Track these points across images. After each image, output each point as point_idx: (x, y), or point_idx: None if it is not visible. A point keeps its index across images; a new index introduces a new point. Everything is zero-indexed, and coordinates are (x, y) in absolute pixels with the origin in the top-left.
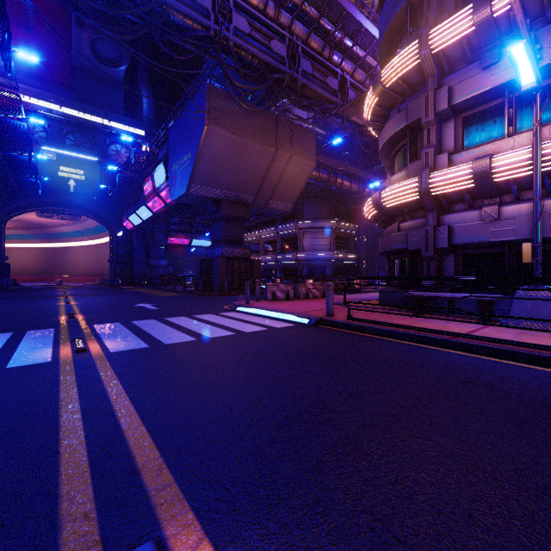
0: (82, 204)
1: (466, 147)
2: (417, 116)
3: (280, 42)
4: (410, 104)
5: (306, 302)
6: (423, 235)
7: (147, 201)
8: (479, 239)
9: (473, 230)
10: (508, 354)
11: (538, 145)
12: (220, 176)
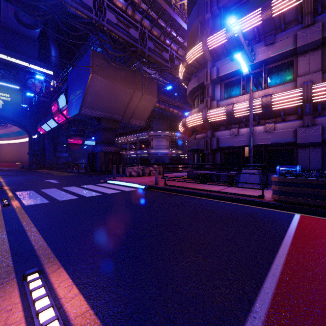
0: (8, 116)
1: (225, 98)
2: (202, 80)
3: (135, 30)
4: (199, 74)
5: (148, 177)
6: (205, 142)
7: (54, 116)
8: (230, 145)
9: (228, 140)
10: (229, 199)
11: (251, 101)
12: (100, 104)
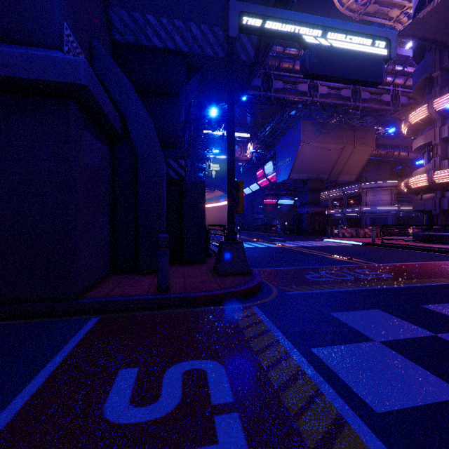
0: (217, 184)
1: None
2: (429, 140)
3: (346, 89)
4: (426, 133)
5: (363, 238)
6: (432, 203)
7: (258, 181)
8: None
9: None
10: (439, 251)
11: None
12: (307, 167)
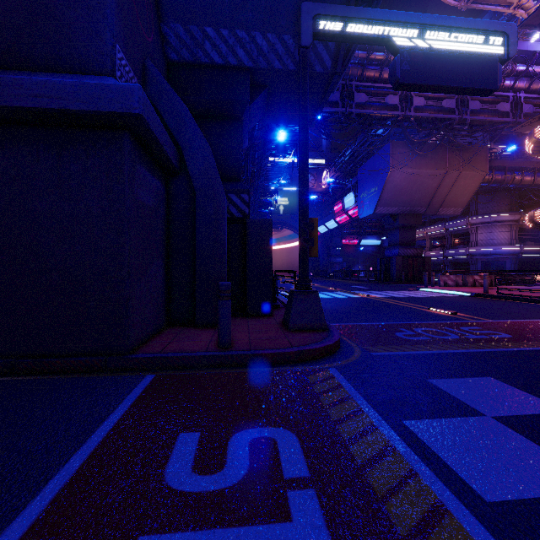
0: (286, 221)
1: None
2: None
3: (450, 99)
4: None
5: (471, 288)
6: None
7: (336, 216)
8: None
9: None
10: None
11: None
12: (398, 199)
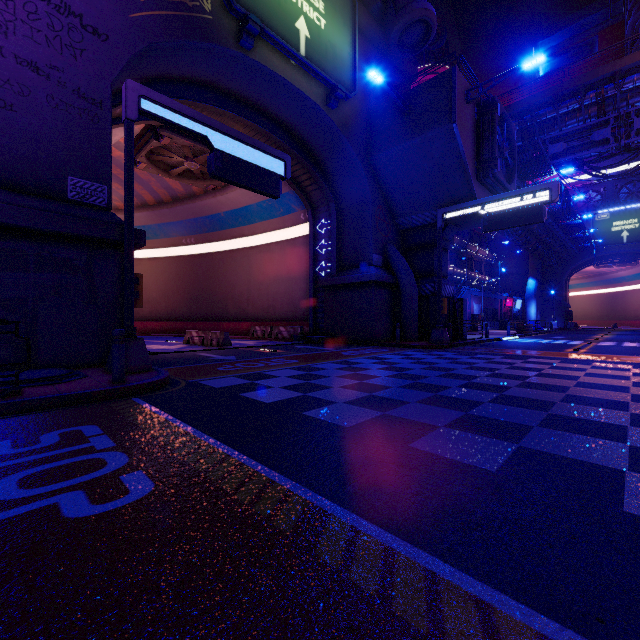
0: (635, 251)
1: None
2: None
3: None
4: None
5: None
6: None
7: None
8: None
9: None
10: None
11: None
12: None
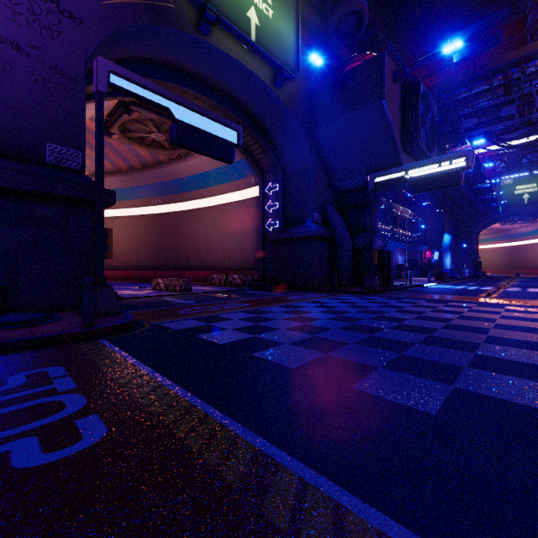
0: (535, 210)
1: None
2: None
3: None
4: None
5: None
6: None
7: None
8: None
9: None
10: None
11: None
12: None
